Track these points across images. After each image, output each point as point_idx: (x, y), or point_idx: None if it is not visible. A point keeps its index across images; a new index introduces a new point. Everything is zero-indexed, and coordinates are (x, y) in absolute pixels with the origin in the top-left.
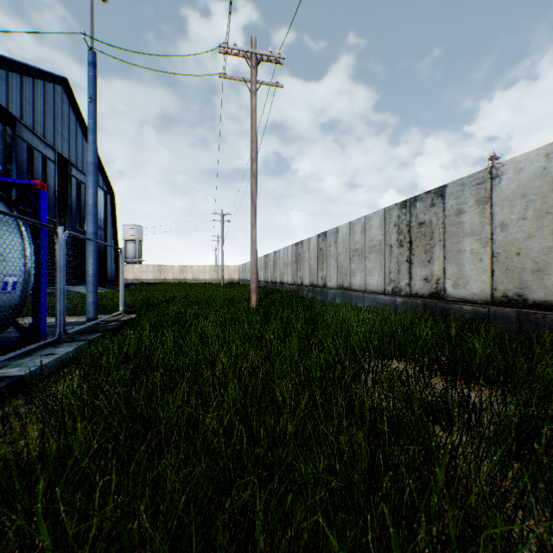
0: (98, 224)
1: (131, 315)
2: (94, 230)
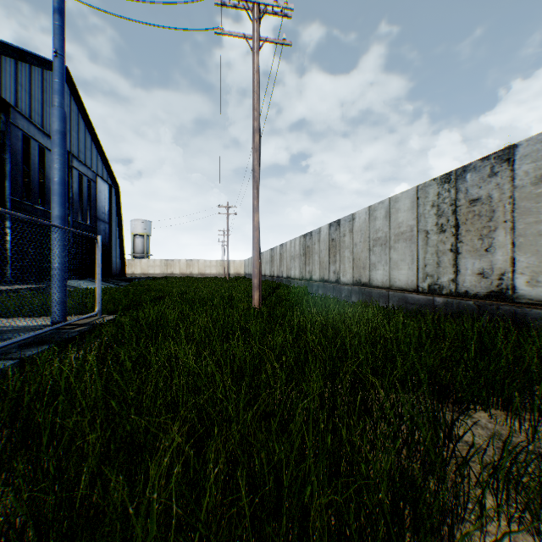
0: (102, 217)
1: (110, 317)
2: (60, 213)
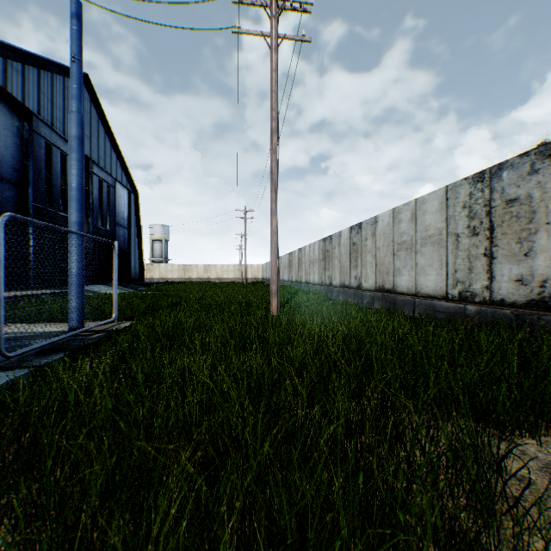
0: (121, 223)
1: (127, 323)
2: (78, 219)
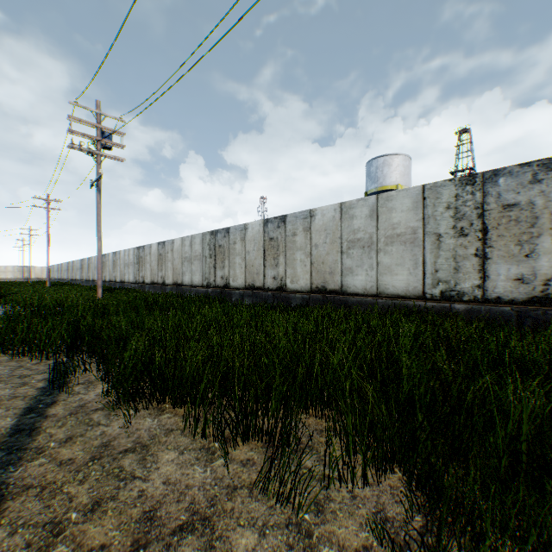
0: None
1: None
2: None
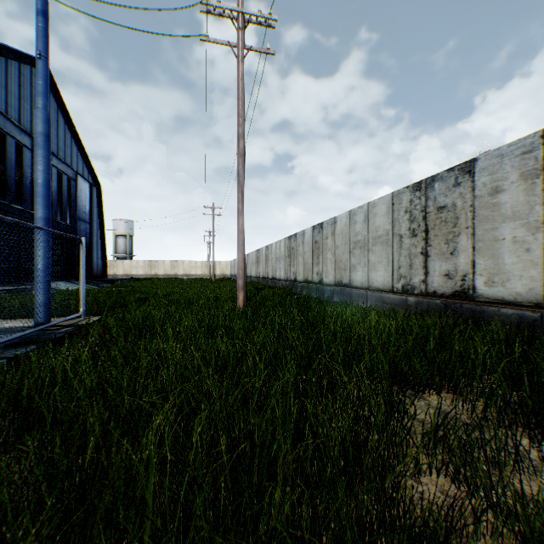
0: (83, 217)
1: (95, 318)
2: (44, 215)
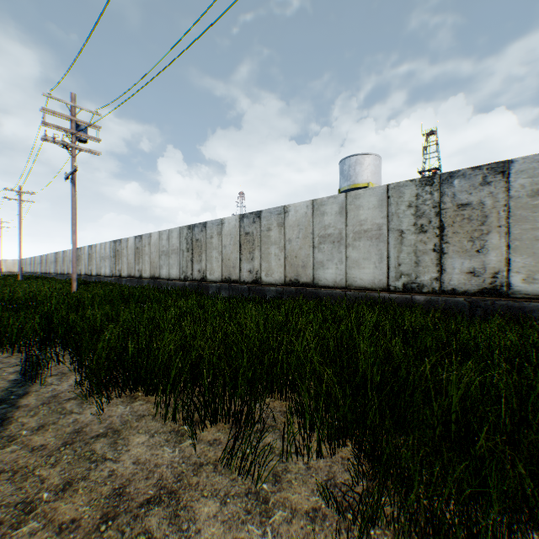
0: None
1: None
2: None
